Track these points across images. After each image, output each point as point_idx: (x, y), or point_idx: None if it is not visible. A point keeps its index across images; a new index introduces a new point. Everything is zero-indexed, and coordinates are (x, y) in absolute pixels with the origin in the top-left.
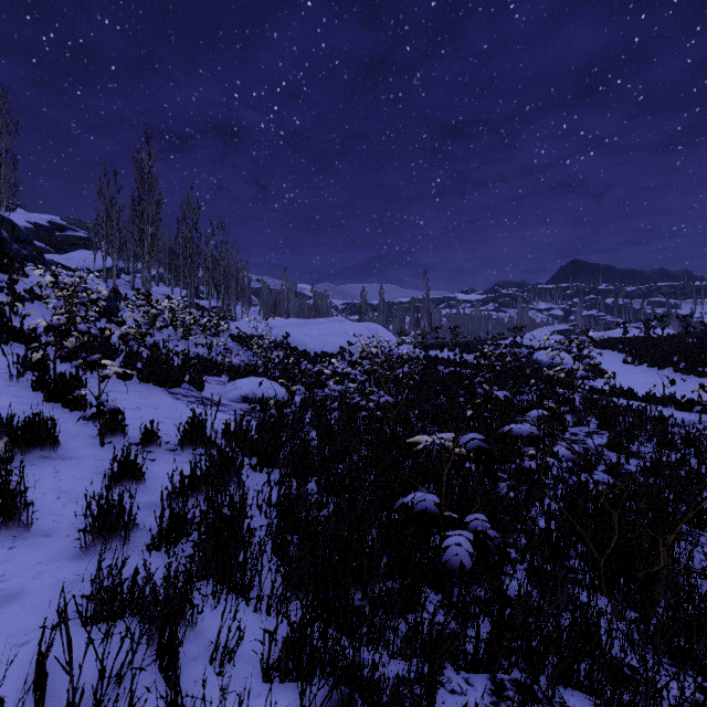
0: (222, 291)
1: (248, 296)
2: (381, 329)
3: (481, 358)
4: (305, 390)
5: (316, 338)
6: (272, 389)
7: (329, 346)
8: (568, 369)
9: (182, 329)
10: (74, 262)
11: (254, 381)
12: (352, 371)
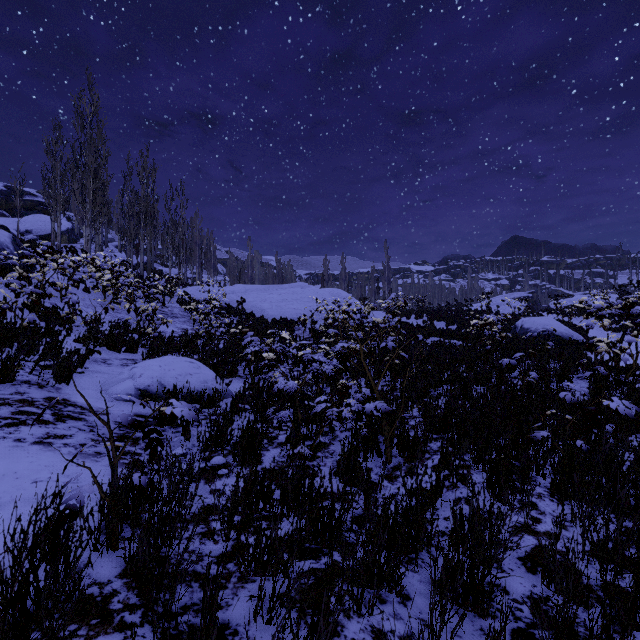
0: (182, 256)
1: (213, 264)
2: (345, 295)
3: (453, 325)
4: (250, 371)
5: (275, 304)
6: (193, 375)
7: (289, 312)
8: (562, 338)
9: (112, 292)
10: (25, 225)
11: (166, 364)
12: (314, 356)
